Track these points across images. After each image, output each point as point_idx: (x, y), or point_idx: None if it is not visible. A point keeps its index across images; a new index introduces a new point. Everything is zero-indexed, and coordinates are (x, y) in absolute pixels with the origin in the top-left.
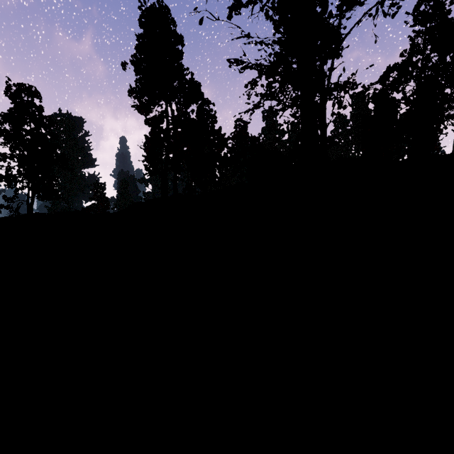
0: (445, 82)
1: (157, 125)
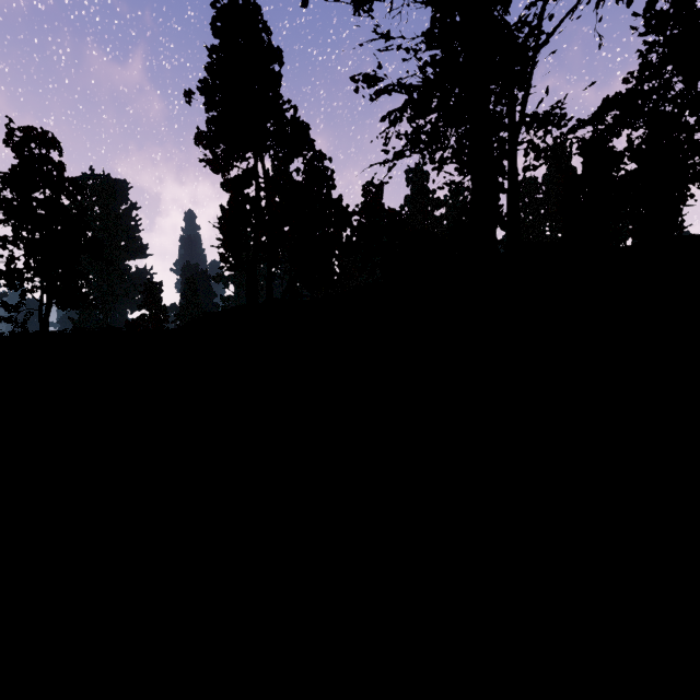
0: None
1: (241, 190)
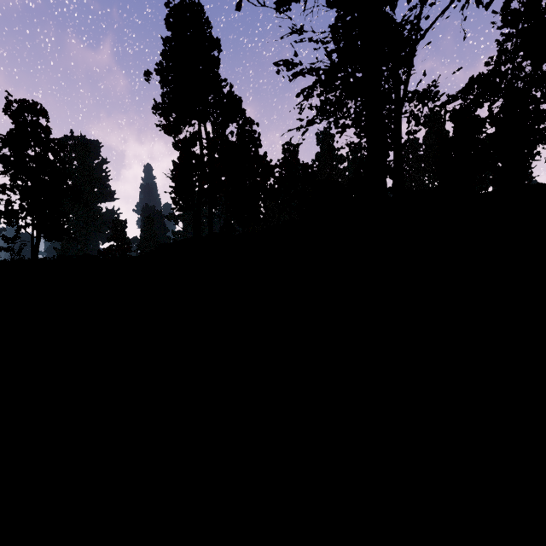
0: (544, 94)
1: (188, 148)
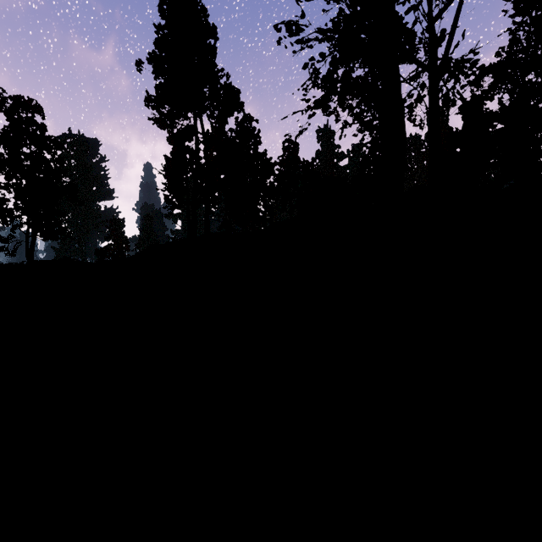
0: None
1: (181, 142)
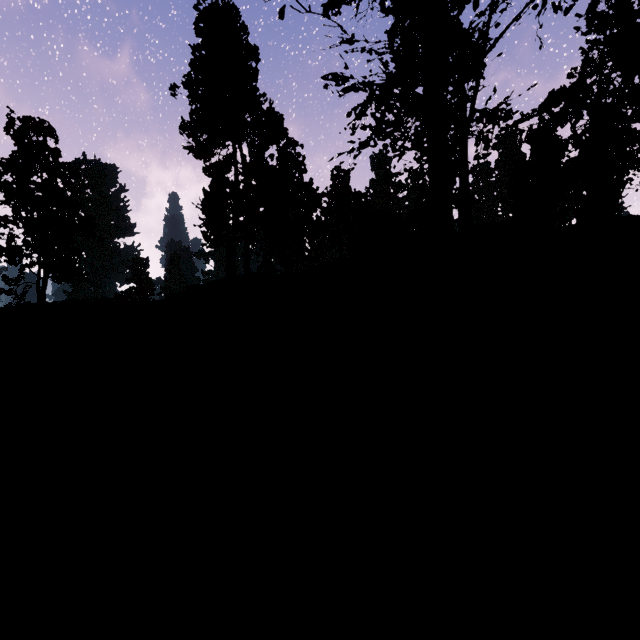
0: (635, 112)
1: (221, 174)
